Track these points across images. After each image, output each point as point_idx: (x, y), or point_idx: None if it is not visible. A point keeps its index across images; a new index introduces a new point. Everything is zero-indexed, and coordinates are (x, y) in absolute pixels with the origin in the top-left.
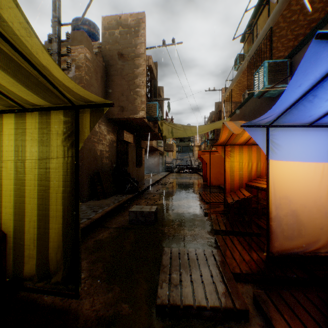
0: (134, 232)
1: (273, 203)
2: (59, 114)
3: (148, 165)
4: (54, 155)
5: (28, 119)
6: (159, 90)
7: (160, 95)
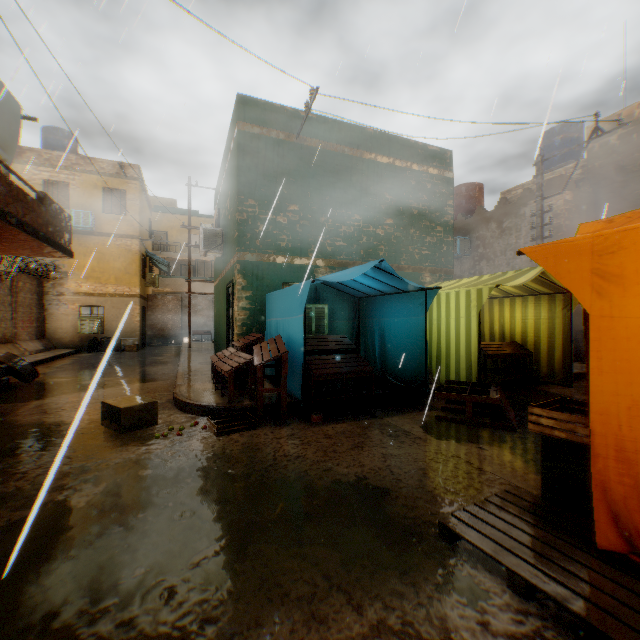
0: None
1: None
2: (559, 295)
3: None
4: (556, 316)
5: (540, 299)
6: None
7: None
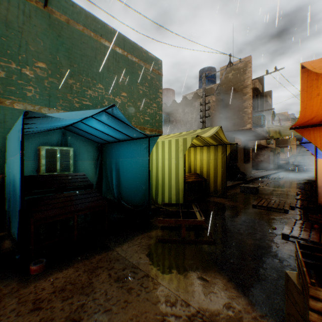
0: (243, 195)
1: (319, 180)
2: (220, 146)
3: (256, 162)
4: (218, 158)
5: (210, 148)
6: (265, 98)
7: (266, 101)
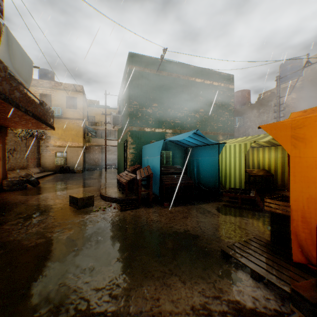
0: None
1: None
2: None
3: None
4: (285, 156)
5: (277, 148)
6: None
7: None
